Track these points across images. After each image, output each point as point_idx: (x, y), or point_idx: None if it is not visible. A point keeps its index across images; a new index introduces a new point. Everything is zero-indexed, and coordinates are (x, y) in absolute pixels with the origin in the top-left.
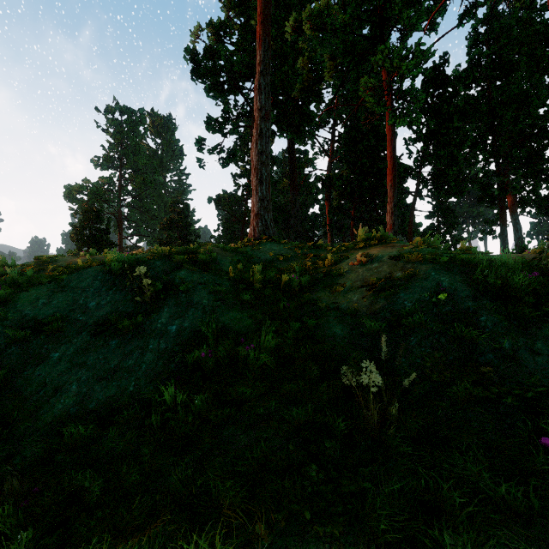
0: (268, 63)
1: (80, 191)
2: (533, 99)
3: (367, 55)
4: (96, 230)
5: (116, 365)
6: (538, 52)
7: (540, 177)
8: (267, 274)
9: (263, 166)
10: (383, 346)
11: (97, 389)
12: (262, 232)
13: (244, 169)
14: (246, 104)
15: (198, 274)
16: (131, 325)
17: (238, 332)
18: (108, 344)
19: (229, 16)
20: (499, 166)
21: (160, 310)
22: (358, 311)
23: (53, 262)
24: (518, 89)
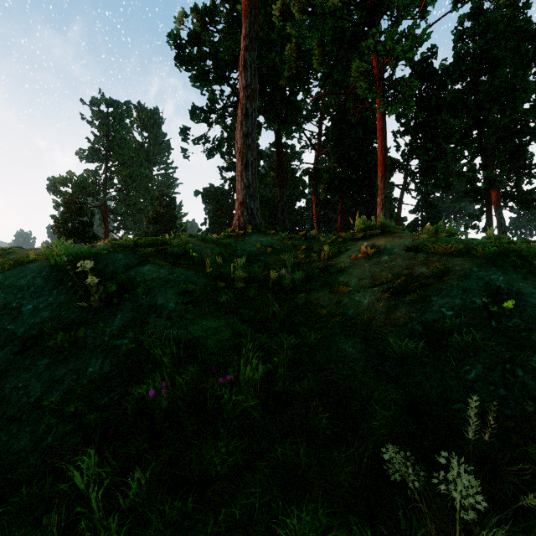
0: (254, 38)
1: (64, 184)
2: (520, 93)
3: (357, 42)
4: (79, 222)
5: (37, 399)
6: (522, 48)
7: (523, 172)
8: (252, 270)
9: (249, 150)
10: (471, 415)
11: (1, 439)
12: (247, 222)
13: (231, 162)
14: (233, 95)
15: (167, 269)
16: (68, 338)
17: (211, 349)
18: (35, 365)
19: (214, 2)
20: (486, 160)
21: (111, 317)
22: (372, 320)
23: (6, 254)
24: (505, 83)
